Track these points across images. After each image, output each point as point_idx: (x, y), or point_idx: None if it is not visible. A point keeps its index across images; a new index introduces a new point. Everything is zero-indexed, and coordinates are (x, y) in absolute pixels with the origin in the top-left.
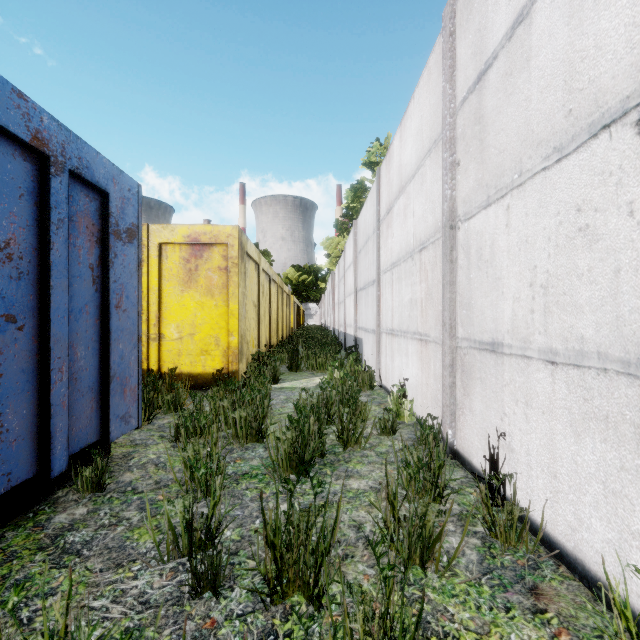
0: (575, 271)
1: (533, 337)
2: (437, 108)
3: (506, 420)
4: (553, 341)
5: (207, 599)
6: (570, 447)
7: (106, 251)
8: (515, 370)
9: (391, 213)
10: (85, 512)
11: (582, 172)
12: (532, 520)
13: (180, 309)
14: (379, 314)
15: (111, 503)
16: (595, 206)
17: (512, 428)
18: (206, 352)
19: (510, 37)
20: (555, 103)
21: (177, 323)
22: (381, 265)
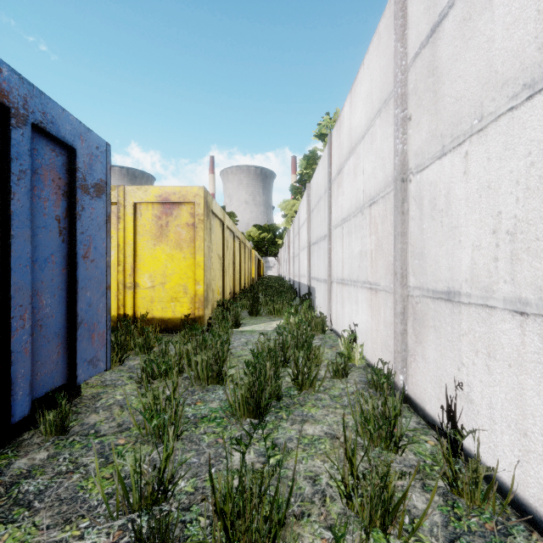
0: None
1: (497, 286)
2: (387, 69)
3: (464, 370)
4: (522, 290)
5: None
6: None
7: (73, 204)
8: (475, 320)
9: (341, 173)
10: (45, 457)
11: None
12: (496, 476)
13: (152, 261)
14: (330, 265)
15: (72, 447)
16: None
17: (471, 379)
18: (175, 299)
19: None
20: (525, 37)
21: (150, 273)
22: (332, 221)
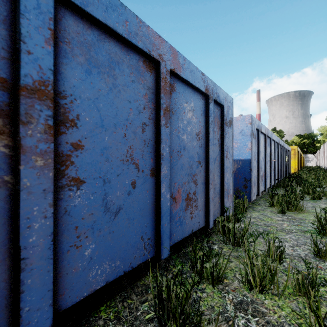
0: None
1: None
2: None
3: None
4: None
5: None
6: None
7: (290, 156)
8: None
9: None
10: None
11: None
12: None
13: None
14: None
15: None
16: None
17: None
18: None
19: None
20: None
21: None
22: None
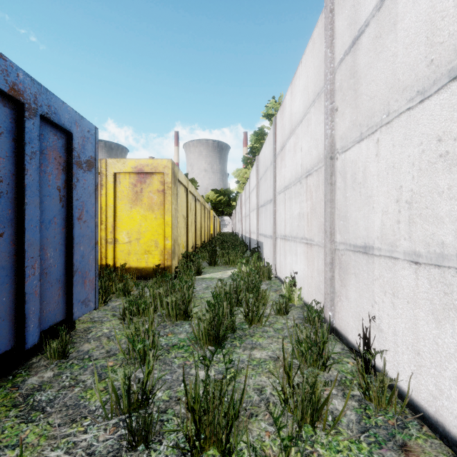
0: (436, 189)
1: (399, 242)
2: (320, 69)
3: (376, 307)
4: (416, 245)
5: (140, 451)
6: (432, 331)
7: (70, 177)
8: (384, 268)
9: (284, 149)
10: (51, 375)
11: (442, 109)
12: (398, 386)
13: (129, 220)
14: (275, 224)
15: (72, 368)
16: (454, 136)
17: (381, 313)
18: (148, 252)
19: (379, 8)
20: (418, 56)
21: (127, 231)
22: (276, 188)
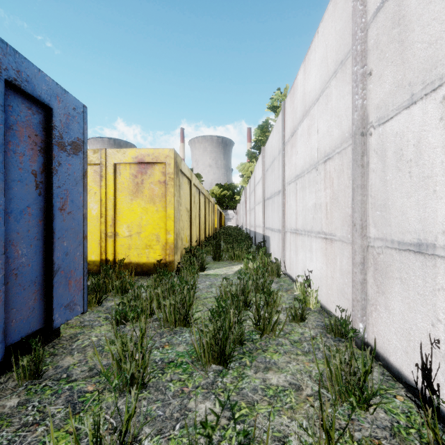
0: None
1: None
2: (344, 31)
3: (440, 327)
4: None
5: None
6: None
7: (50, 160)
8: None
9: (295, 135)
10: (15, 404)
11: None
12: None
13: (130, 213)
14: (284, 217)
15: (42, 393)
16: None
17: None
18: (149, 246)
19: None
20: None
21: (128, 224)
22: (286, 178)
